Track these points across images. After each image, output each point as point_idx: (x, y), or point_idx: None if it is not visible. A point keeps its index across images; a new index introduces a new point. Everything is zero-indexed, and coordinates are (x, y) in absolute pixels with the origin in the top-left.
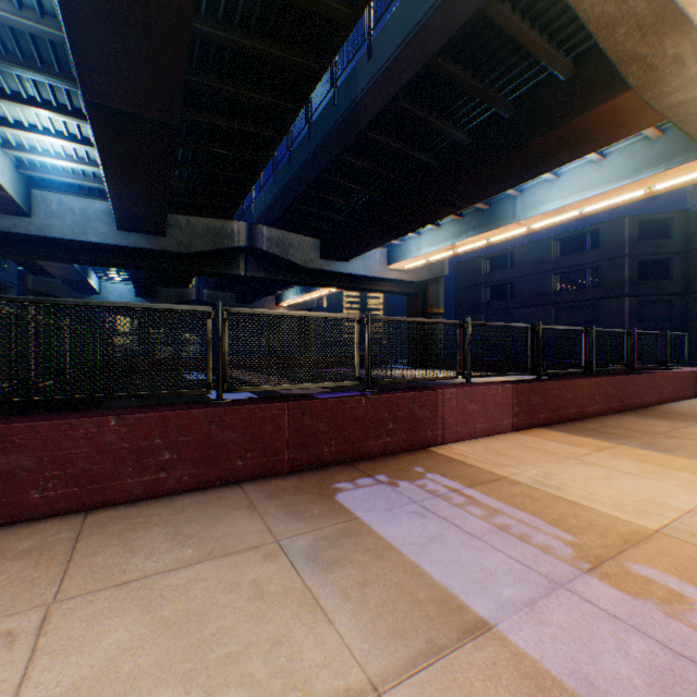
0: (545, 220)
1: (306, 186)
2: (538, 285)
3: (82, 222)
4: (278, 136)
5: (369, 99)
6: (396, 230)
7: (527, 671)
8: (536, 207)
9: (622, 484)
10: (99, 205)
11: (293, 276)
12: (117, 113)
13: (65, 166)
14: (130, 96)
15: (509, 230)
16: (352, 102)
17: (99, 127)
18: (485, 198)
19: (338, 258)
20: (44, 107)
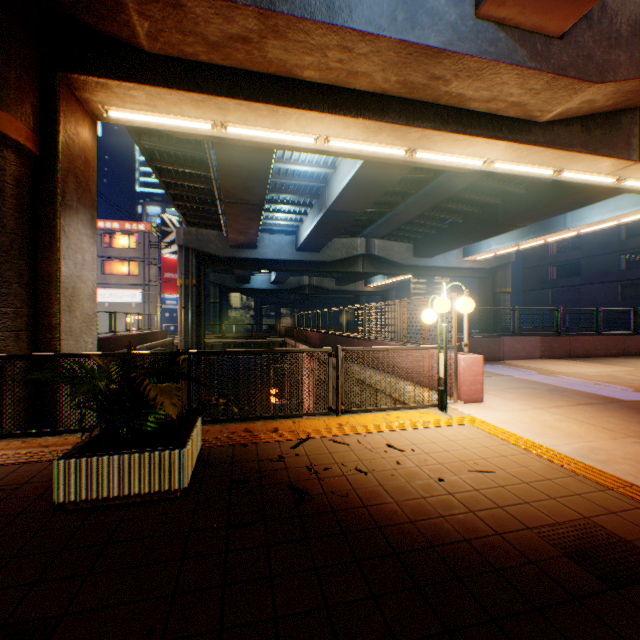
0: (589, 227)
1: (411, 218)
2: (603, 265)
3: (279, 249)
4: (402, 201)
5: (458, 178)
6: (472, 240)
7: (514, 377)
8: (581, 220)
9: (572, 368)
10: (287, 238)
11: (392, 270)
12: (337, 212)
13: (283, 223)
14: (347, 207)
15: (561, 234)
16: (446, 176)
17: (324, 217)
18: (537, 221)
19: (425, 256)
20: (291, 204)
